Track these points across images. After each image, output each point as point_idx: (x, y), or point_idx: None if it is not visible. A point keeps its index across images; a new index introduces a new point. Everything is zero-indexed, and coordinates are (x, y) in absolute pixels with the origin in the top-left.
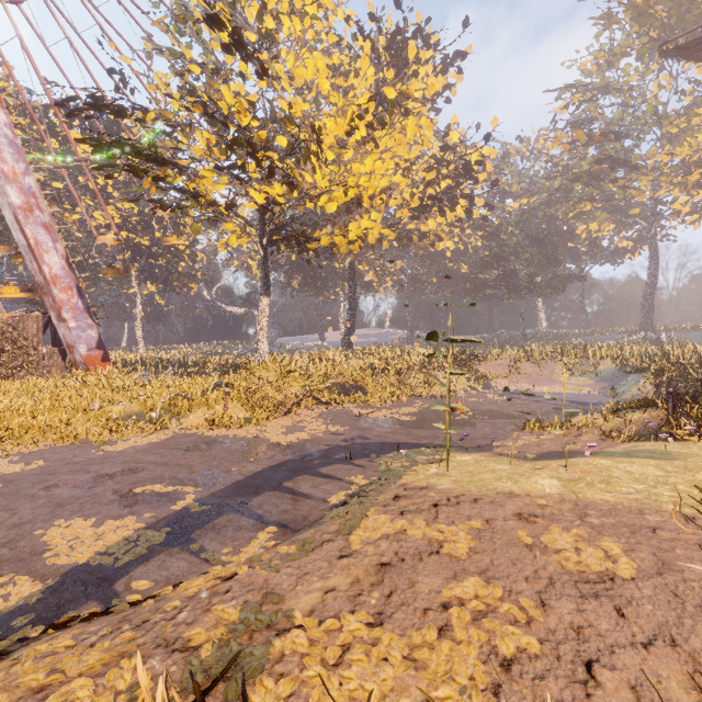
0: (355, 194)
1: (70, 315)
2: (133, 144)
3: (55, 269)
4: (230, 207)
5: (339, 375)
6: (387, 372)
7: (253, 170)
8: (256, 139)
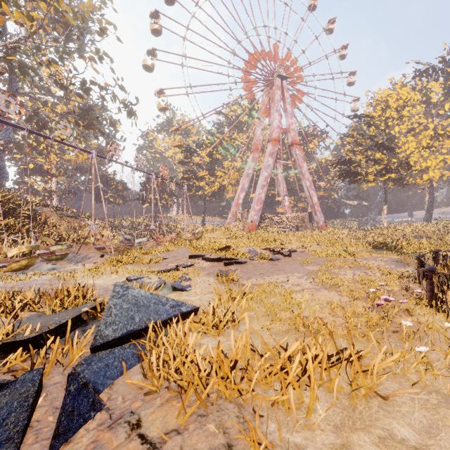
0: (425, 166)
1: (318, 213)
2: (349, 171)
3: (315, 201)
4: (375, 180)
5: (418, 232)
6: (448, 232)
7: (385, 173)
8: (384, 160)
